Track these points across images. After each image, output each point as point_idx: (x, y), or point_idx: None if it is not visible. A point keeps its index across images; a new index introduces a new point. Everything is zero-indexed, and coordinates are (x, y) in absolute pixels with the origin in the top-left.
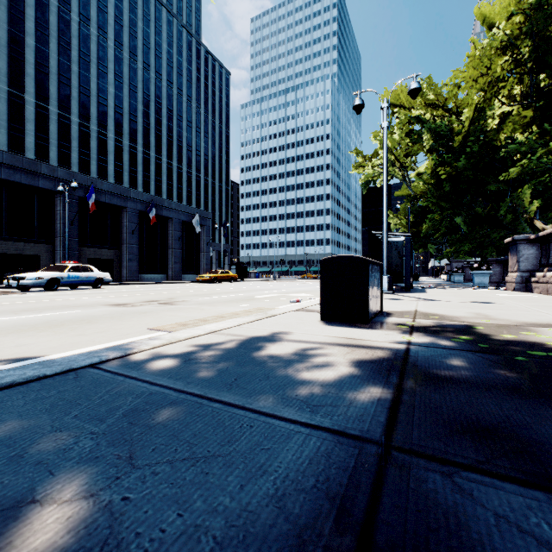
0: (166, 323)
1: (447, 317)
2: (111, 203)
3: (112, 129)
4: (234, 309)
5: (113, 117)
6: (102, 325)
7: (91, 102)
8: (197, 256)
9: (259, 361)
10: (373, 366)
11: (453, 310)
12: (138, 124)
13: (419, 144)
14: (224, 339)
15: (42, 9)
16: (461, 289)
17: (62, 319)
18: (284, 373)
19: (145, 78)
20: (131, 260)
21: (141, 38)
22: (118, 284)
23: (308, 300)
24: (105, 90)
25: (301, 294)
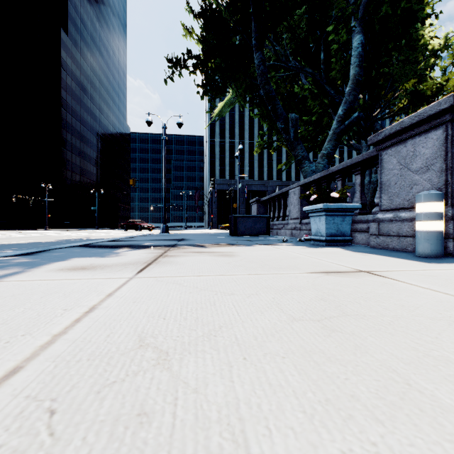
0: None
1: None
2: None
3: None
4: None
5: None
6: None
7: None
8: None
9: None
10: None
11: None
12: None
13: None
14: None
15: None
16: None
17: None
18: None
19: None
20: None
21: None
22: None
23: None
24: None
25: None
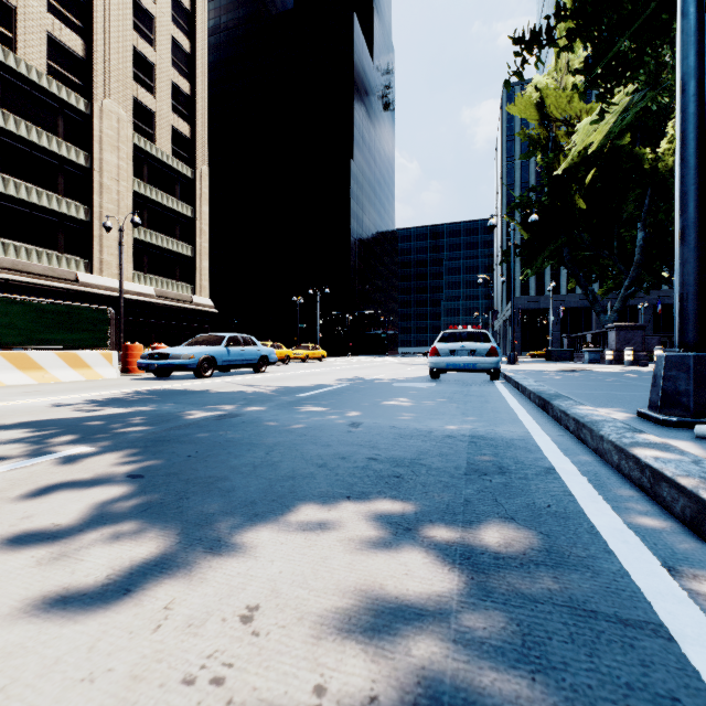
0: None
1: None
2: None
3: None
4: None
5: None
6: None
7: None
8: None
9: None
10: None
11: None
12: None
13: None
14: None
15: None
16: None
17: None
18: None
19: None
20: None
21: None
22: None
23: None
24: None
25: None
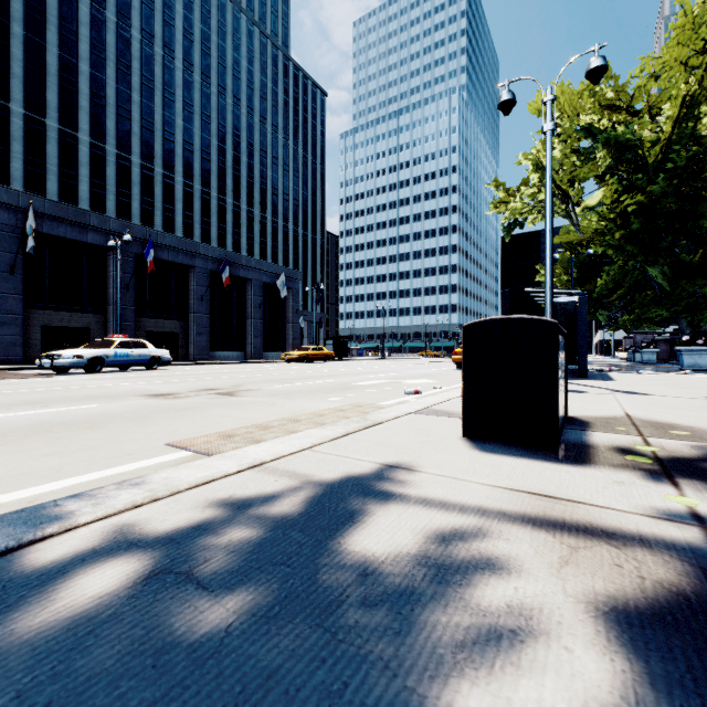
0: (204, 430)
1: (706, 434)
2: (175, 262)
3: (180, 171)
4: (319, 404)
5: (181, 156)
6: (104, 433)
7: (156, 138)
8: (284, 328)
9: (325, 597)
10: (683, 651)
11: (699, 417)
12: (212, 163)
13: (592, 164)
14: (270, 489)
15: (98, 26)
16: (664, 374)
17: (59, 420)
18: (394, 686)
19: (220, 105)
20: (200, 333)
21: (215, 55)
22: (182, 364)
23: (431, 390)
24: (172, 122)
25: (420, 380)
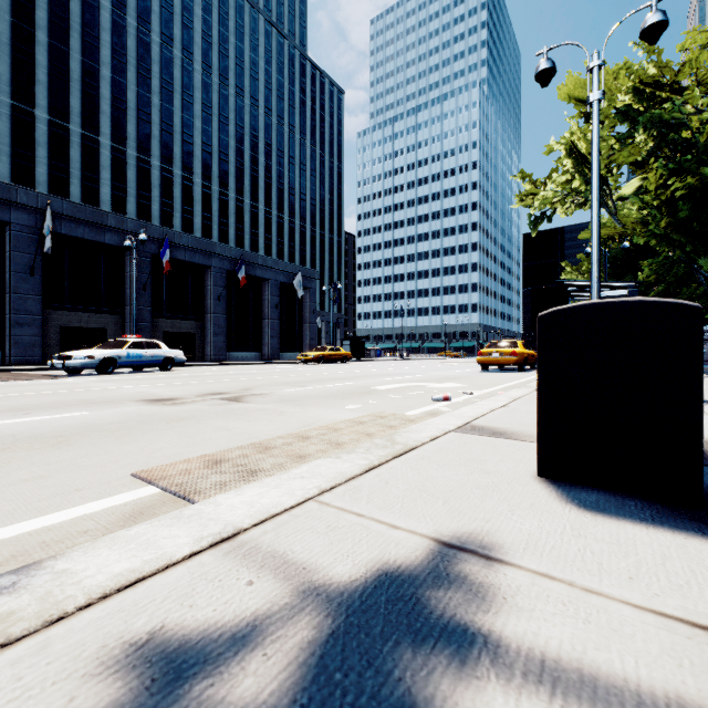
0: (191, 450)
1: None
2: (192, 262)
3: (199, 173)
4: (334, 414)
5: (200, 158)
6: (67, 454)
7: (175, 140)
8: (300, 328)
9: None
10: None
11: None
12: (229, 165)
13: (632, 147)
14: (232, 610)
15: (119, 32)
16: None
17: (28, 433)
18: None
19: (238, 106)
20: (216, 333)
21: (233, 56)
22: (198, 364)
23: (462, 396)
24: (191, 124)
25: (446, 384)
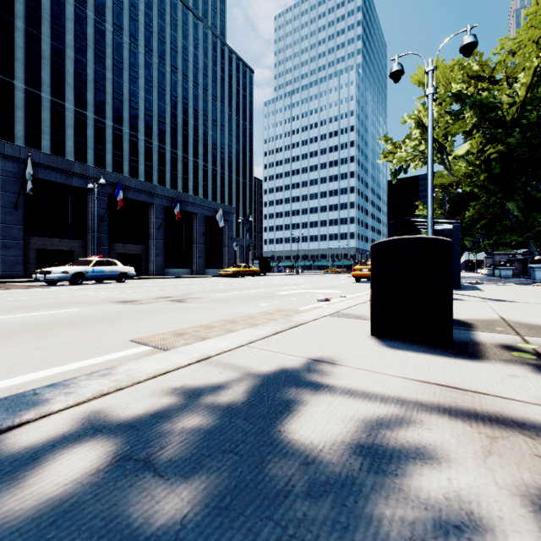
0: (161, 329)
1: None
2: (139, 200)
3: (143, 131)
4: (250, 309)
5: (143, 120)
6: (81, 331)
7: (124, 106)
8: (221, 251)
9: (272, 487)
10: None
11: None
12: (166, 125)
13: (461, 122)
14: (216, 379)
15: (80, 22)
16: (521, 285)
17: (47, 321)
18: None
19: (173, 80)
20: (157, 254)
21: (169, 43)
22: (144, 278)
23: (338, 298)
24: (136, 94)
25: (328, 290)
